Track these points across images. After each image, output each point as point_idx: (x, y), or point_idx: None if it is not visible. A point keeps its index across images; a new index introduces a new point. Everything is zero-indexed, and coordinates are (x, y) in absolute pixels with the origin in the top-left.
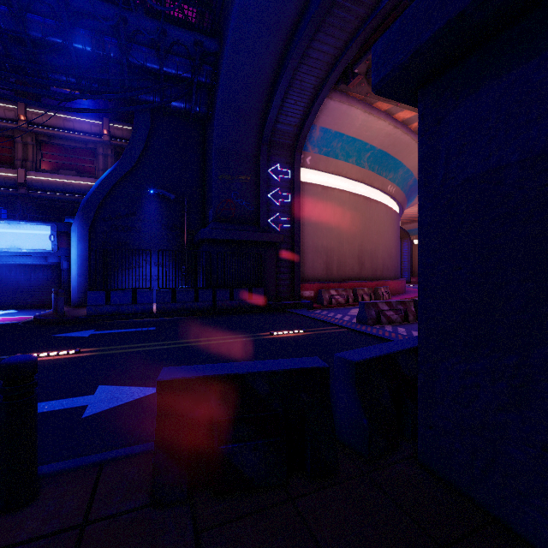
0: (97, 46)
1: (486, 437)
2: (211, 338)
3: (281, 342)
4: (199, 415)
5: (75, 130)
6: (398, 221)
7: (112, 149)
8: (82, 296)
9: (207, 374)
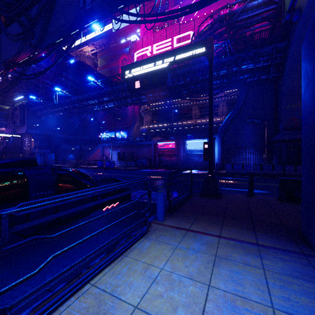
0: (228, 71)
1: None
2: None
3: None
4: (289, 186)
5: None
6: None
7: (225, 102)
8: (219, 166)
9: (291, 178)
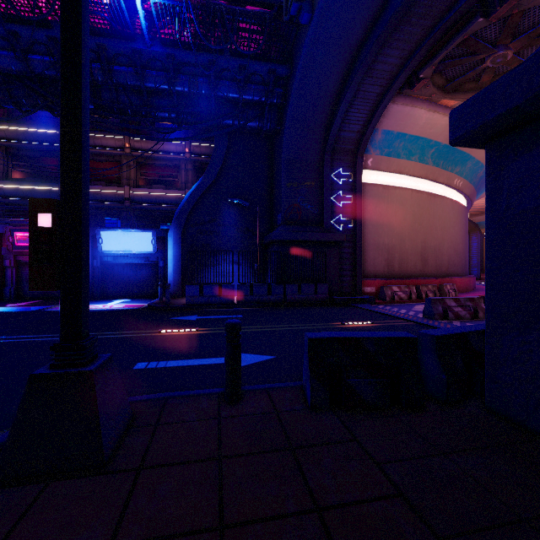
0: (192, 87)
1: (537, 385)
2: (291, 325)
3: (353, 330)
4: (333, 361)
5: (164, 151)
6: (466, 215)
7: (192, 164)
8: (176, 289)
9: (337, 336)
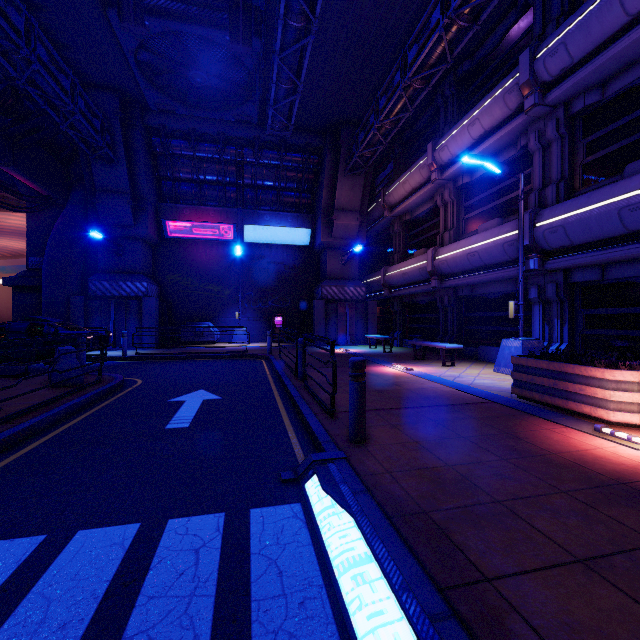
0: None
1: None
2: None
3: None
4: None
5: None
6: None
7: None
8: None
9: None
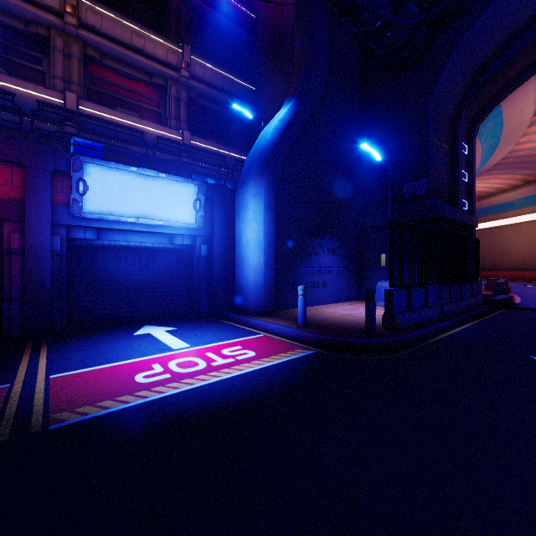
0: None
1: None
2: None
3: None
4: None
5: (144, 52)
6: None
7: (186, 92)
8: (268, 298)
9: None
